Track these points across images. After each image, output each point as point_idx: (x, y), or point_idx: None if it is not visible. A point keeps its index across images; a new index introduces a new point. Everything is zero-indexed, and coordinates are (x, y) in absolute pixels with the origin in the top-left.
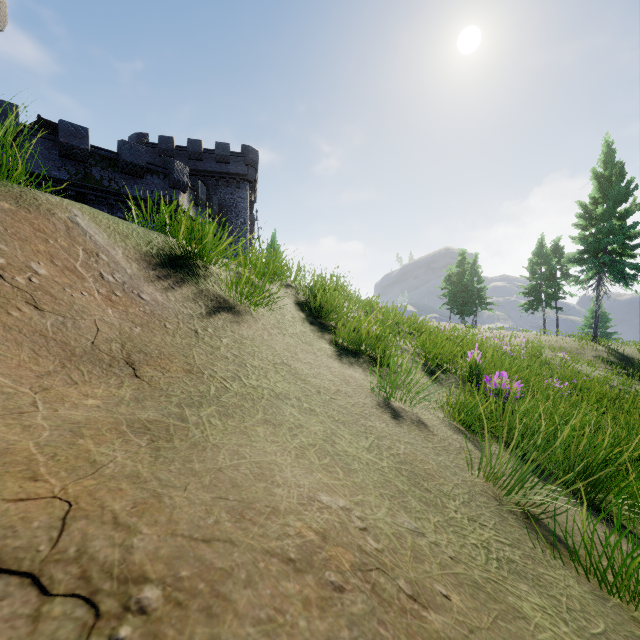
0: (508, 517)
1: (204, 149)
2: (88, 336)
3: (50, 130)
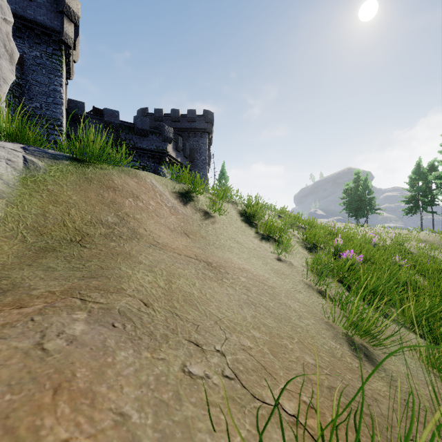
0: (311, 289)
1: (180, 114)
2: (172, 225)
3: (99, 114)
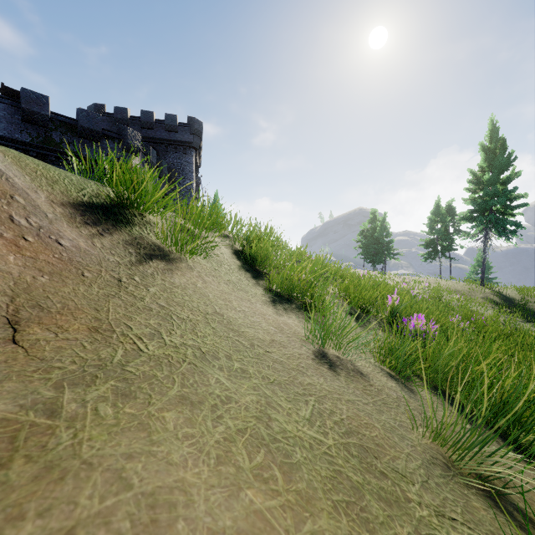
0: (469, 494)
1: (155, 119)
2: None
3: (13, 97)
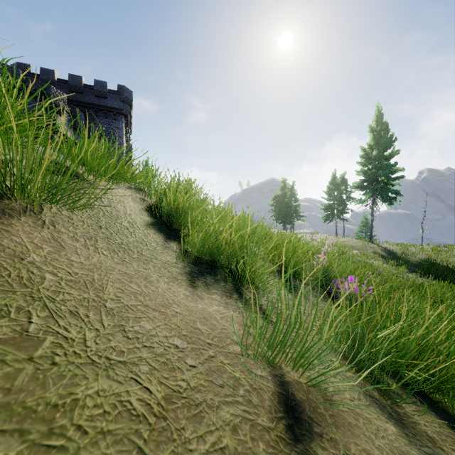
0: None
1: (84, 84)
2: None
3: None
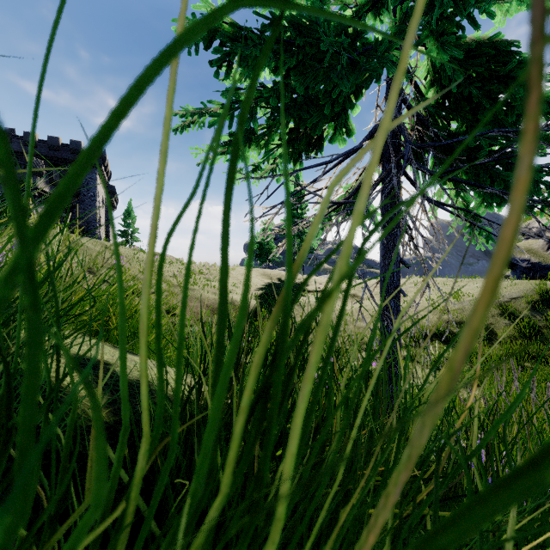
0: None
1: (61, 143)
2: None
3: None
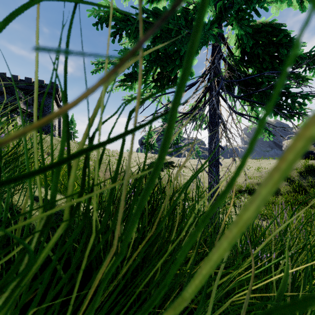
0: None
1: (33, 81)
2: None
3: None
